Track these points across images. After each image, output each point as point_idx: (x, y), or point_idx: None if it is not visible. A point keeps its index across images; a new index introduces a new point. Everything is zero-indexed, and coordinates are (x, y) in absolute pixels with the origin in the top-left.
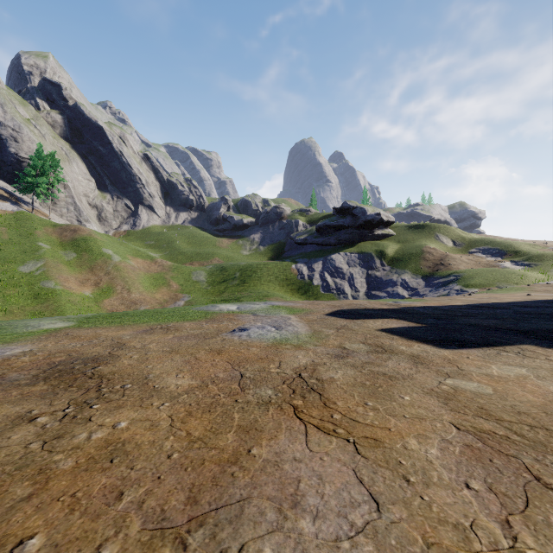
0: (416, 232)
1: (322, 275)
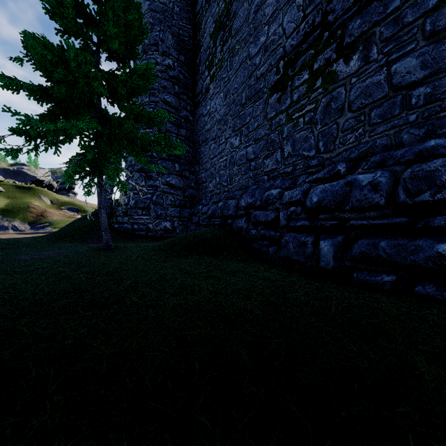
0: (23, 192)
1: None
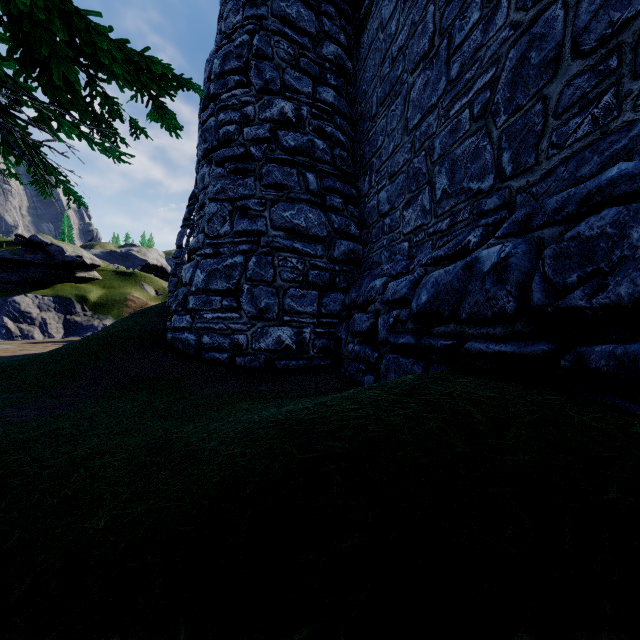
0: (123, 279)
1: (0, 320)
